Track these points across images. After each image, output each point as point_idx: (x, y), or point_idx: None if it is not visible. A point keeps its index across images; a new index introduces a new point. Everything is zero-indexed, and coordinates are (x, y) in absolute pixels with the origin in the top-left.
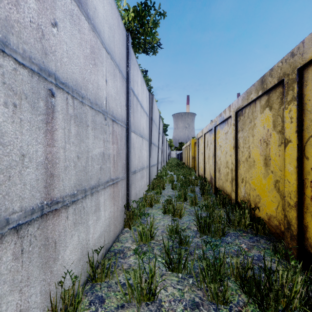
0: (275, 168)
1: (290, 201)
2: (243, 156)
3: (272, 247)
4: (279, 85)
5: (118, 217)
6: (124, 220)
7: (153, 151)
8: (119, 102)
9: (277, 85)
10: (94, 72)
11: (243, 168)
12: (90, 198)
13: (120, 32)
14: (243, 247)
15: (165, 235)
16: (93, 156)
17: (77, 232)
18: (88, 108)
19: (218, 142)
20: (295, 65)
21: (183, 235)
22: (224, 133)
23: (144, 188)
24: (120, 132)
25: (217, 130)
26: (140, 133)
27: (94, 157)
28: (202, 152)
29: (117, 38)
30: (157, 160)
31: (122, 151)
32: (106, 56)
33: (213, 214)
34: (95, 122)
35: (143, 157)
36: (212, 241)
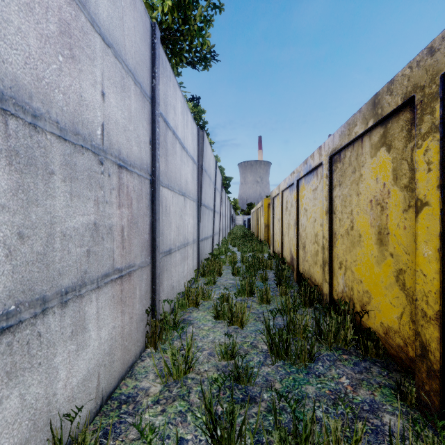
0: (397, 249)
1: (426, 309)
2: (342, 226)
3: (392, 382)
4: (404, 108)
5: (132, 333)
6: (146, 334)
7: (204, 217)
8: (134, 136)
9: (401, 107)
10: (70, 73)
11: (341, 246)
12: (60, 312)
13: (138, 17)
14: (344, 383)
15: (213, 362)
16: (68, 231)
17: (17, 389)
18: (53, 139)
19: (302, 204)
20: (436, 69)
21: (242, 366)
22: (311, 190)
23: (187, 276)
24: (136, 187)
25: (300, 185)
26: (181, 189)
27: (70, 233)
28: (278, 219)
29: (131, 24)
30: (213, 230)
31: (141, 220)
32: (103, 49)
33: (294, 318)
34: (74, 166)
35: (185, 226)
36: (292, 372)
